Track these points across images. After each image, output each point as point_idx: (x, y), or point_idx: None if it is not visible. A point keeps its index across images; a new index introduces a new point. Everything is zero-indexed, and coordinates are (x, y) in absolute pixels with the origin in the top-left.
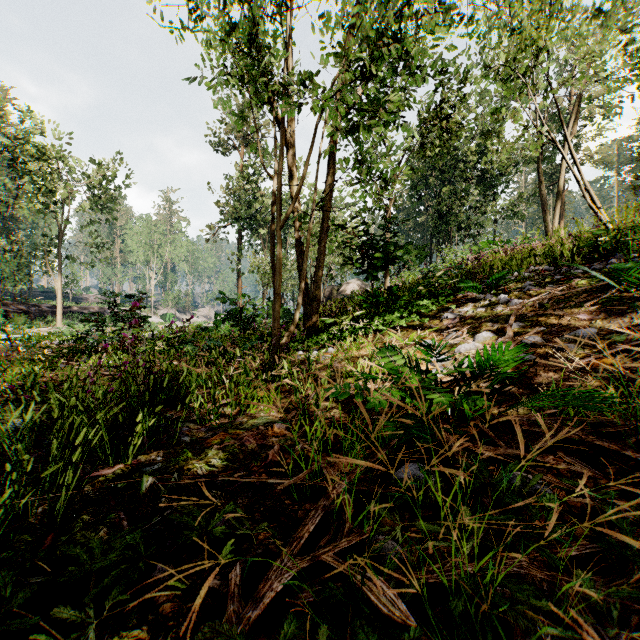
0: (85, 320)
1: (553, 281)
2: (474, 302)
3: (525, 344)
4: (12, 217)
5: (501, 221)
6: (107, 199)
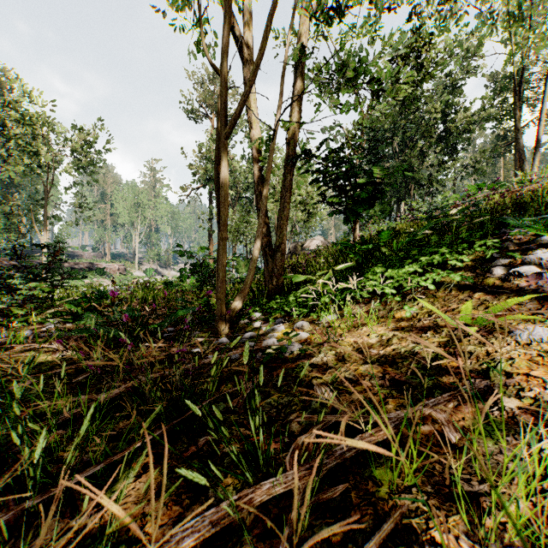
0: None
1: None
2: (545, 247)
3: None
4: (13, 183)
5: (460, 178)
6: (87, 162)
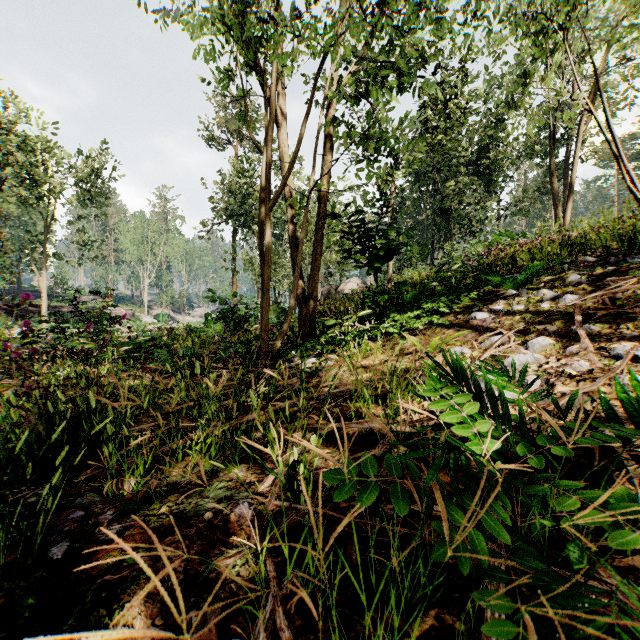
0: (44, 321)
1: (607, 272)
2: (505, 299)
3: (619, 357)
4: None
5: (505, 218)
6: (95, 194)
